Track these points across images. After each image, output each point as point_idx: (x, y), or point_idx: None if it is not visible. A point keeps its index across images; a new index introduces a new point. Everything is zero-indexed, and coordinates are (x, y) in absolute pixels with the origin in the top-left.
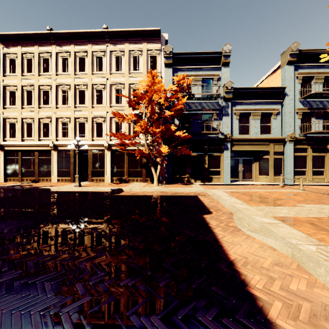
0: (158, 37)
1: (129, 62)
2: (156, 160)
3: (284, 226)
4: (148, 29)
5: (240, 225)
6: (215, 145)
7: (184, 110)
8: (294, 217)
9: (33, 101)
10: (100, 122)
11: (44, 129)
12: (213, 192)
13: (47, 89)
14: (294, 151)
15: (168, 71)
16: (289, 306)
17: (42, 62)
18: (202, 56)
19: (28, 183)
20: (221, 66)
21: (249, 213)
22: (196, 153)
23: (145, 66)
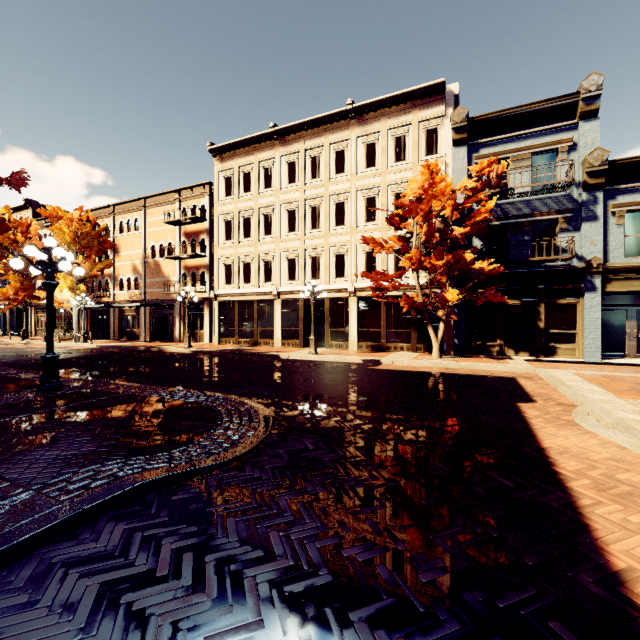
0: (439, 94)
1: (388, 149)
2: (436, 314)
3: None
4: (421, 86)
5: (579, 419)
6: (562, 283)
7: (493, 219)
8: None
9: (251, 231)
10: (342, 254)
11: (265, 270)
12: (549, 373)
13: (268, 212)
14: None
15: (460, 153)
16: (600, 485)
17: (263, 174)
18: (532, 111)
19: (247, 347)
20: (578, 121)
21: (607, 406)
22: (519, 300)
23: (415, 151)
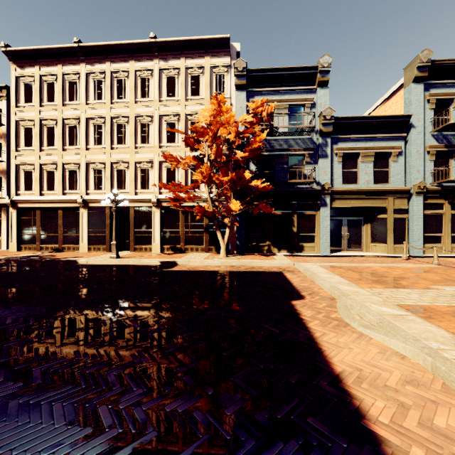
0: (226, 48)
1: (186, 84)
2: (223, 221)
3: (415, 320)
4: (212, 36)
5: (347, 317)
6: (307, 200)
7: (264, 150)
8: (430, 306)
9: (55, 140)
10: (146, 169)
11: (70, 178)
12: (305, 267)
13: (74, 124)
14: (423, 208)
15: (241, 96)
16: None
17: (68, 87)
18: (289, 73)
19: (49, 252)
20: (317, 87)
21: (360, 299)
22: (280, 212)
23: (208, 89)
